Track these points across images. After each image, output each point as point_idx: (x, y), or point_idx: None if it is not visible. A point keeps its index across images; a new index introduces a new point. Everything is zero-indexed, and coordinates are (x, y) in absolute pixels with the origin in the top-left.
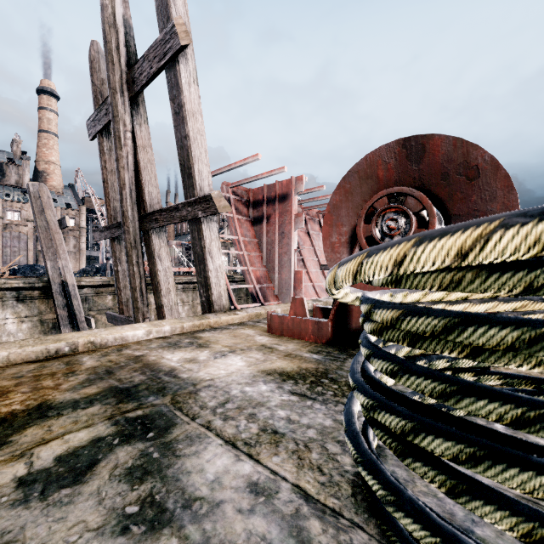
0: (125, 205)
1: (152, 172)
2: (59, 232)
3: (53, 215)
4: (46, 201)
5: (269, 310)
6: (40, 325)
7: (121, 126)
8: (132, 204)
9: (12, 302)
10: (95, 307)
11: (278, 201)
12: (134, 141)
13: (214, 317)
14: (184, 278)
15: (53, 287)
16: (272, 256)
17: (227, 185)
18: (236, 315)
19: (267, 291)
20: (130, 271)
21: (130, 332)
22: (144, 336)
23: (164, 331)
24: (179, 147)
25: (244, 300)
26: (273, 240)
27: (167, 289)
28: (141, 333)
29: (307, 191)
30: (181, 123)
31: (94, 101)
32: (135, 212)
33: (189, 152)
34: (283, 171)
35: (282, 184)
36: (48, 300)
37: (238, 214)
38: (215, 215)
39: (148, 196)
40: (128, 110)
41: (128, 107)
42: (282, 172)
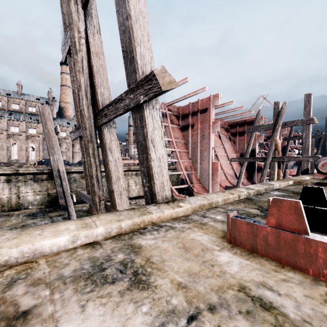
0: (81, 104)
1: (104, 76)
2: (55, 136)
3: (52, 125)
4: (47, 116)
5: (210, 200)
6: (47, 197)
7: (75, 32)
8: (87, 104)
9: (30, 182)
10: (81, 185)
11: (200, 113)
12: (88, 48)
13: (157, 211)
14: (136, 167)
15: (54, 173)
16: (195, 152)
17: (164, 104)
18: (180, 208)
19: (192, 176)
20: (87, 161)
21: (47, 241)
22: (67, 243)
23: (96, 233)
24: (121, 32)
25: (175, 182)
26: (196, 140)
27: (116, 177)
28: (63, 240)
29: (220, 106)
30: (122, 4)
31: (64, 28)
32: (90, 111)
33: (131, 33)
34: (204, 90)
35: (203, 101)
36: (52, 181)
37: (172, 124)
38: (157, 103)
39: (100, 96)
40: (82, 18)
41: (82, 15)
42: (204, 91)
